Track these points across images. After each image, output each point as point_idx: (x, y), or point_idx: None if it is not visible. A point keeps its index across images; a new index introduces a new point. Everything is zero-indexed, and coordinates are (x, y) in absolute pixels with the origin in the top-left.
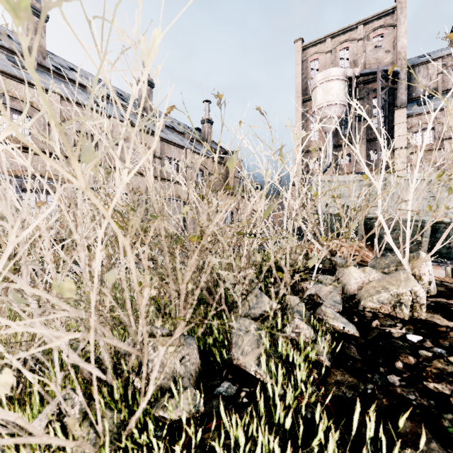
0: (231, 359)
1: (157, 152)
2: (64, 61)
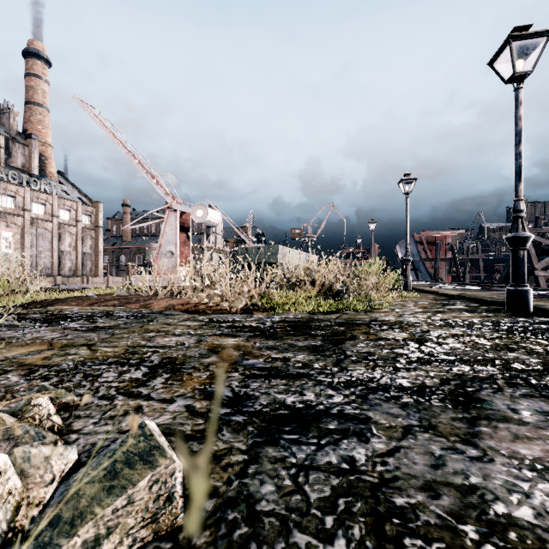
0: None
1: None
2: None
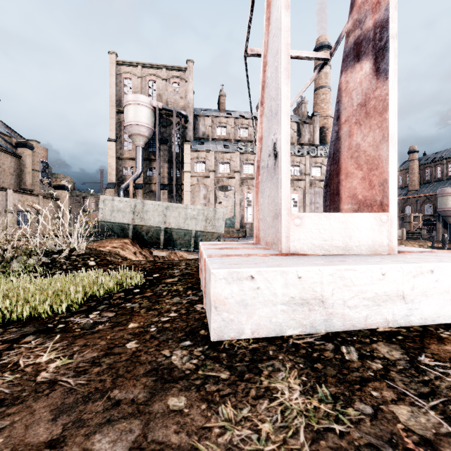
0: (11, 269)
1: None
2: None
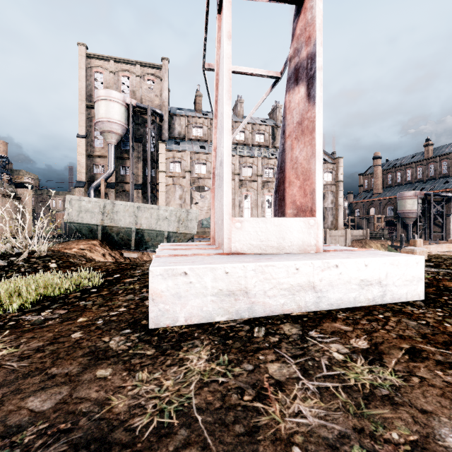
0: None
1: None
2: None
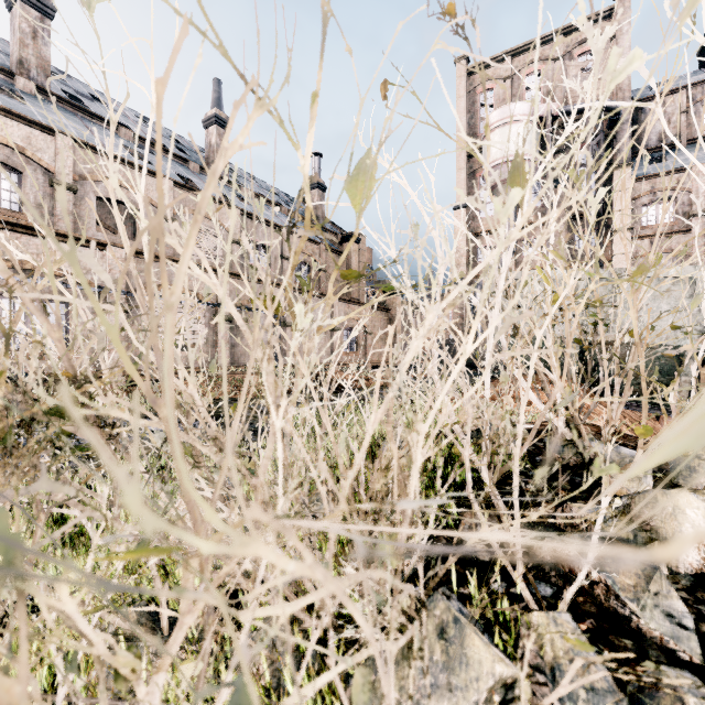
0: None
1: (235, 234)
2: (84, 86)
